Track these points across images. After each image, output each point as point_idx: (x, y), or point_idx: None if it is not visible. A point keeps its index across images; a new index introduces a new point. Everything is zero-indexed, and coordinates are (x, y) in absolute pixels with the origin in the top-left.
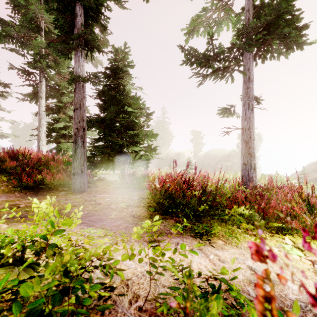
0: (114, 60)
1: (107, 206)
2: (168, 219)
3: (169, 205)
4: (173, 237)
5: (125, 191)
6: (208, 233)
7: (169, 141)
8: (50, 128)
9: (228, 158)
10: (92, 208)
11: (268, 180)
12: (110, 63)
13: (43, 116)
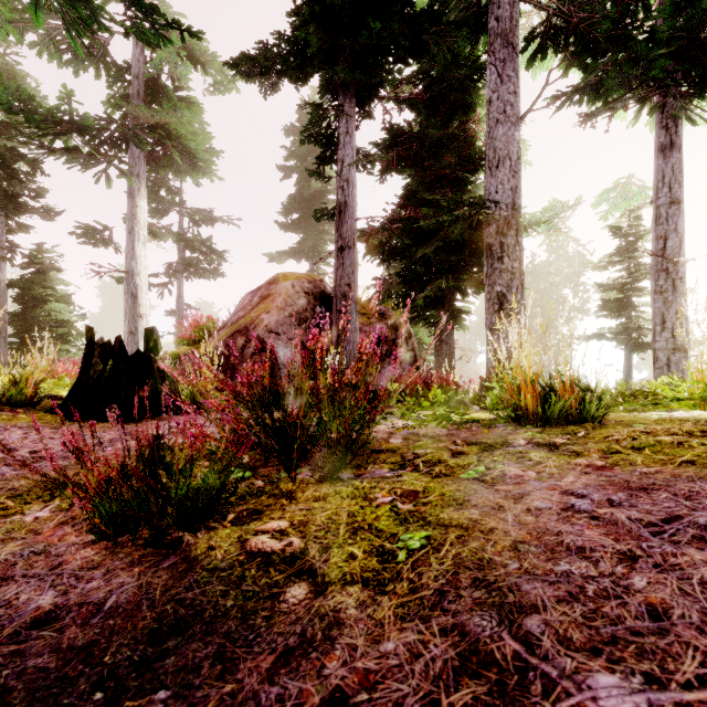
0: (37, 251)
1: None
2: None
3: None
4: None
5: None
6: None
7: None
8: None
9: None
10: None
11: None
12: (31, 253)
13: None
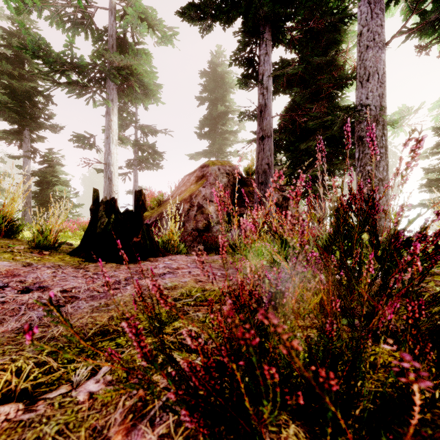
0: (49, 153)
1: None
2: None
3: None
4: None
5: None
6: None
7: None
8: None
9: None
10: None
11: None
12: (45, 154)
13: None
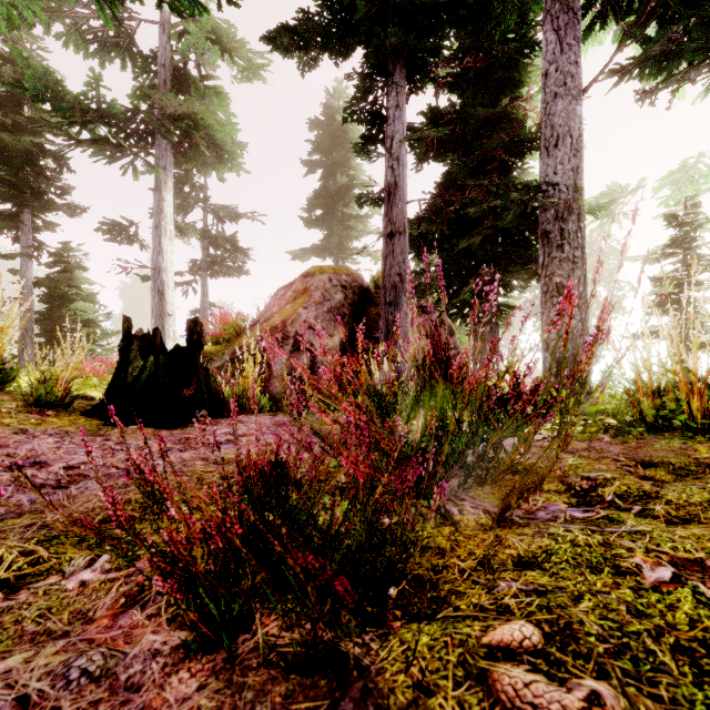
0: (63, 249)
1: None
2: None
3: None
4: None
5: None
6: None
7: None
8: None
9: None
10: None
11: None
12: (57, 251)
13: None
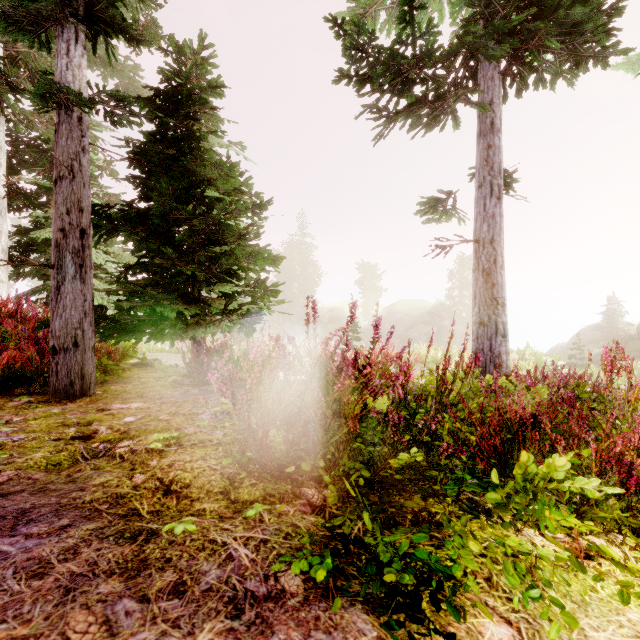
0: (175, 74)
1: (105, 445)
2: (283, 499)
3: (288, 451)
4: (281, 639)
5: (193, 394)
6: (441, 587)
7: (312, 285)
8: (21, 241)
9: (430, 319)
10: (45, 458)
11: (603, 357)
12: (165, 80)
13: (1, 210)
